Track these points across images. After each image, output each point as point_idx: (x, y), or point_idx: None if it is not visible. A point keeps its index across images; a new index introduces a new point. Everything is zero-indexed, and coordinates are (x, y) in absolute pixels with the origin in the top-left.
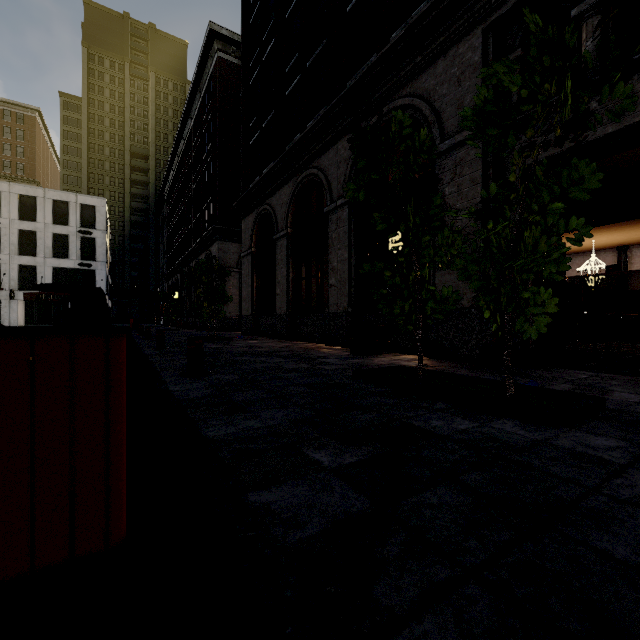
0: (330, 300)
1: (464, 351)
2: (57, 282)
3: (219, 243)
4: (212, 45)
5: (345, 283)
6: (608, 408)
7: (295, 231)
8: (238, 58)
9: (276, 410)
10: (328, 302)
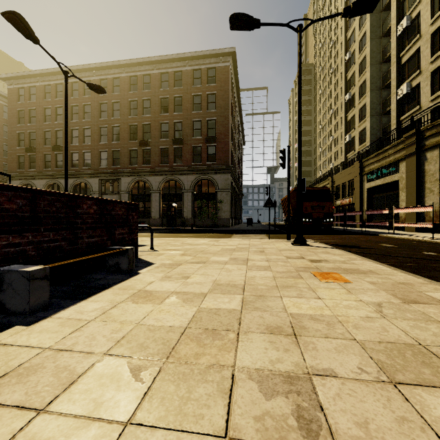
0: None
1: None
2: None
3: None
4: None
5: None
6: None
7: None
8: None
9: None
10: None
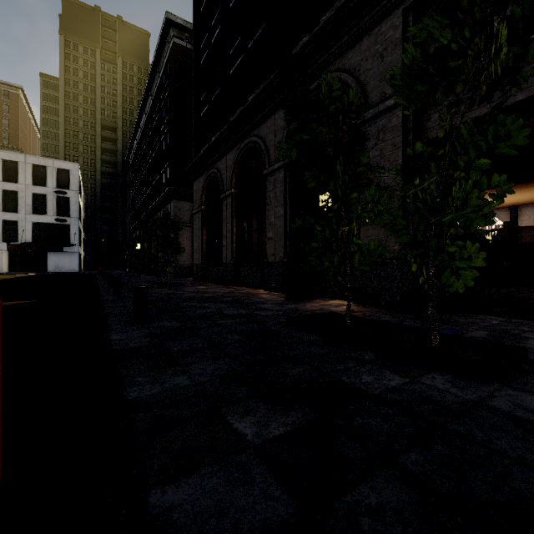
0: (268, 251)
1: (386, 297)
2: (36, 235)
3: (174, 202)
4: (168, 32)
5: (281, 236)
6: (530, 358)
7: (238, 191)
8: (191, 44)
9: (208, 363)
10: (267, 253)
